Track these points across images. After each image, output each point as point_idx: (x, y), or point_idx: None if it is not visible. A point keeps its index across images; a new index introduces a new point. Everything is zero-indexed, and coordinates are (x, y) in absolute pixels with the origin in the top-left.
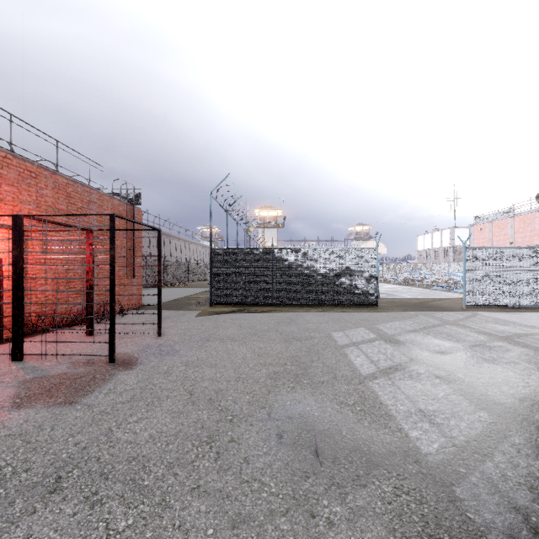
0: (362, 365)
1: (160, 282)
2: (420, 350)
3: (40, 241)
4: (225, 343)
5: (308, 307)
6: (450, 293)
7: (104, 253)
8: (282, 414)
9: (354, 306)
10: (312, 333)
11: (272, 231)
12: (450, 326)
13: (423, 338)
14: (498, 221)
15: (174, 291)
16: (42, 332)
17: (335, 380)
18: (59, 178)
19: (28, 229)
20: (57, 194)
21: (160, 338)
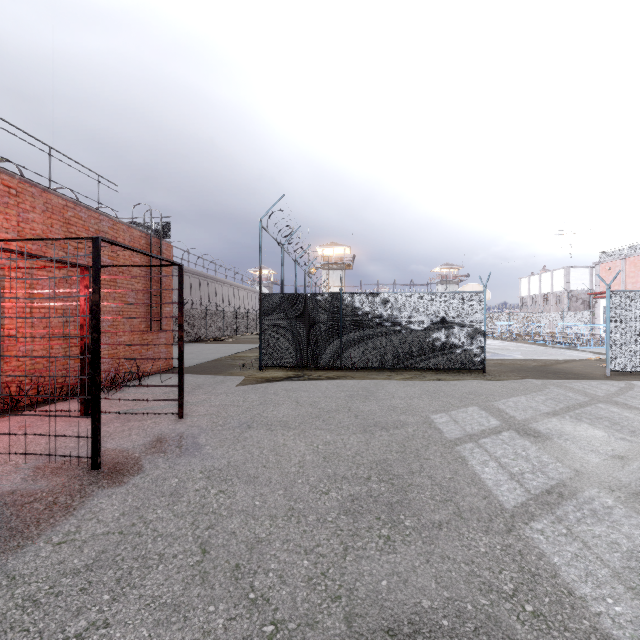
0: (498, 483)
1: (182, 340)
2: (583, 453)
3: (23, 283)
4: (274, 432)
5: (390, 372)
6: (574, 352)
7: (120, 299)
8: (376, 623)
9: (451, 370)
10: (403, 416)
11: (338, 273)
12: (606, 405)
13: (574, 427)
14: (635, 257)
15: (217, 348)
16: (21, 410)
17: (461, 520)
18: (53, 198)
19: (4, 266)
20: (50, 219)
21: (181, 421)
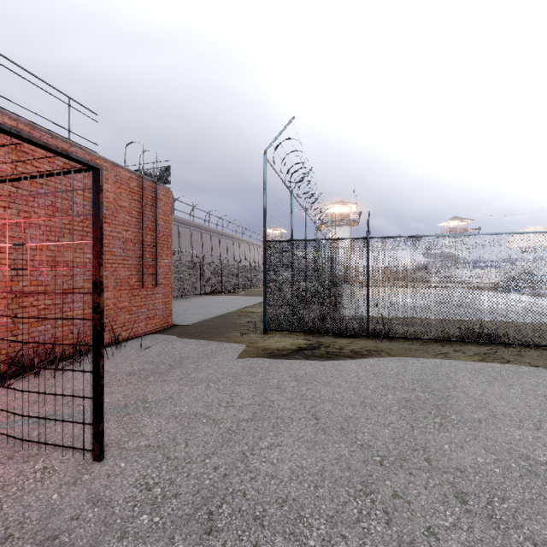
0: None
1: (98, 312)
2: None
3: None
4: None
5: (442, 347)
6: None
7: None
8: None
9: (537, 347)
10: None
11: (345, 229)
12: None
13: None
14: None
15: (228, 301)
16: None
17: None
18: None
19: None
20: None
21: (91, 471)
